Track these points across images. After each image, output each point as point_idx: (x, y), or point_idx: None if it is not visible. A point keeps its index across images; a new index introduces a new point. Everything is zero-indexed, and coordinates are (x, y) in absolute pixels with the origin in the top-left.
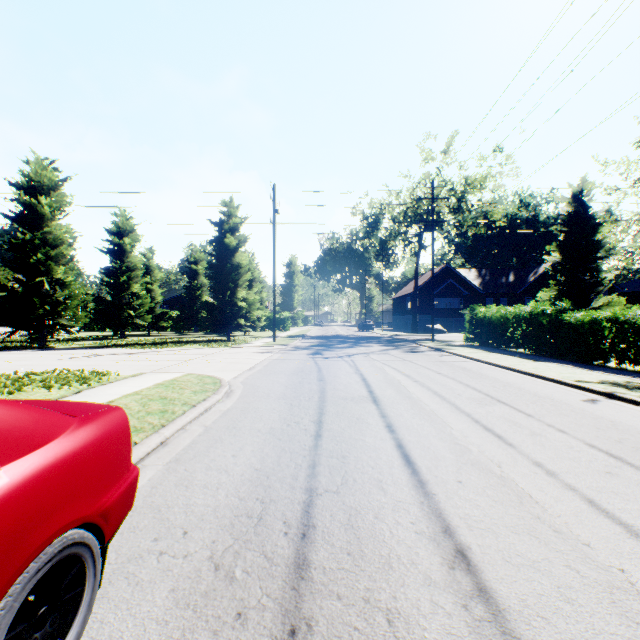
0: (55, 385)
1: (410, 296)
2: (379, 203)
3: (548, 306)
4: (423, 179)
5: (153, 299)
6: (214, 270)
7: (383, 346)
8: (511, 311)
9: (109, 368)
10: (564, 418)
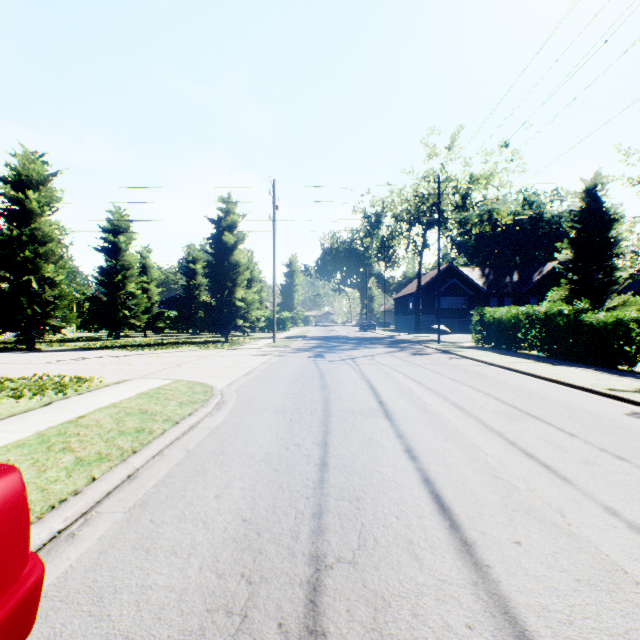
0: (27, 394)
1: (412, 296)
2: (381, 201)
3: (565, 306)
4: (427, 176)
5: (150, 299)
6: (212, 269)
7: (387, 348)
8: (523, 311)
9: (94, 373)
10: (615, 439)
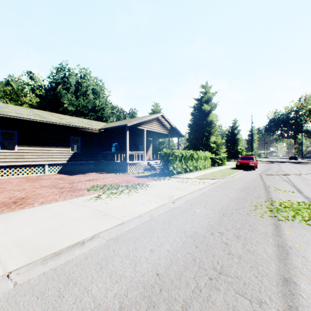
0: None
1: None
2: (299, 104)
3: None
4: None
5: None
6: (229, 140)
7: (293, 163)
8: None
9: None
10: None
